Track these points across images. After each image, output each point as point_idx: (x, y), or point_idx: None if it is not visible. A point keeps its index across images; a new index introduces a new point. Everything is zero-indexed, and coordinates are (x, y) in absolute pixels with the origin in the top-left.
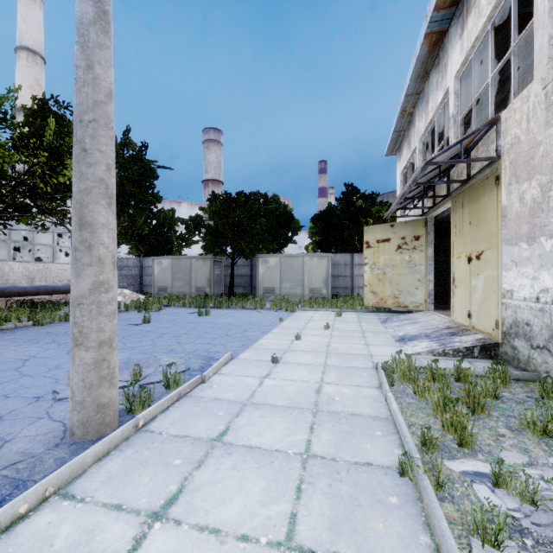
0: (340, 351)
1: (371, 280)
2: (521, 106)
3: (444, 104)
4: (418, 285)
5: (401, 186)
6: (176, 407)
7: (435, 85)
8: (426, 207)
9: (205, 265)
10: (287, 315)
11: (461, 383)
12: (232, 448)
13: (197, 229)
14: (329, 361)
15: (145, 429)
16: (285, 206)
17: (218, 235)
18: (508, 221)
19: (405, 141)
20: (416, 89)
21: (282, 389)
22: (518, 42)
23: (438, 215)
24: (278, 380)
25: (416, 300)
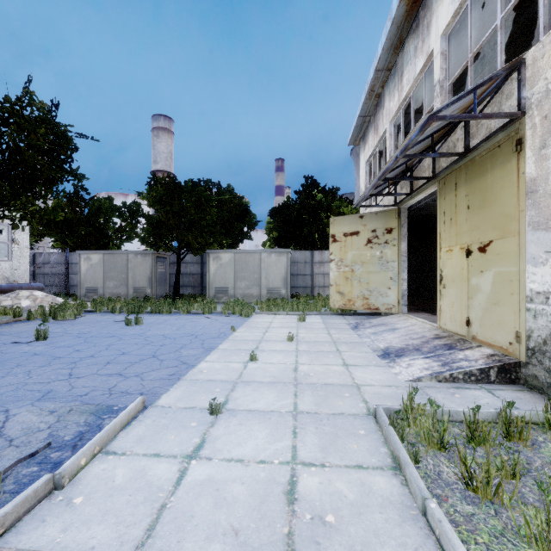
0: (314, 379)
1: (337, 279)
2: None
3: (424, 74)
4: (391, 284)
5: (365, 177)
6: None
7: (412, 52)
8: (403, 194)
9: (145, 262)
10: (241, 322)
11: (512, 441)
12: None
13: (133, 218)
14: (301, 403)
15: None
16: (241, 199)
17: (161, 227)
18: (539, 198)
19: (371, 127)
20: (388, 63)
21: (219, 494)
22: None
23: (412, 205)
24: (215, 464)
25: (388, 301)
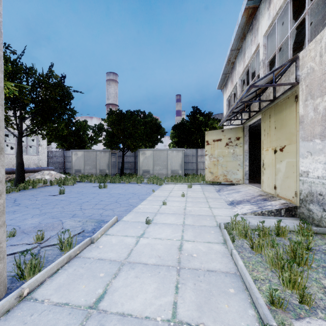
0: (193, 213)
1: (209, 165)
2: (315, 47)
3: (256, 54)
4: (239, 168)
5: (226, 107)
6: (65, 269)
7: (249, 42)
8: (244, 119)
9: (105, 155)
10: (157, 187)
11: (280, 237)
12: (106, 318)
13: (100, 132)
14: (186, 221)
15: (29, 298)
16: (156, 120)
17: (114, 136)
18: (305, 125)
19: (229, 80)
20: (237, 46)
21: (152, 247)
22: (311, 6)
23: (251, 124)
24: (150, 239)
25: (237, 177)
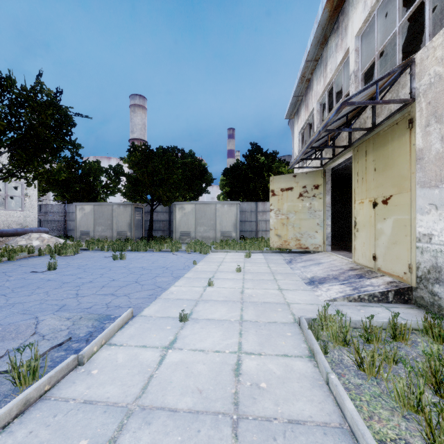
0: (255, 299)
1: (276, 224)
2: (443, 41)
3: (343, 65)
4: (317, 229)
5: (299, 144)
6: (9, 433)
7: (334, 48)
8: (326, 158)
9: (126, 211)
10: (200, 257)
11: (397, 341)
12: None
13: (117, 177)
14: (245, 315)
15: None
16: (200, 161)
17: (138, 184)
18: (425, 163)
19: (303, 104)
20: (315, 55)
21: (188, 369)
22: None
23: (335, 167)
24: (185, 352)
25: (315, 242)
